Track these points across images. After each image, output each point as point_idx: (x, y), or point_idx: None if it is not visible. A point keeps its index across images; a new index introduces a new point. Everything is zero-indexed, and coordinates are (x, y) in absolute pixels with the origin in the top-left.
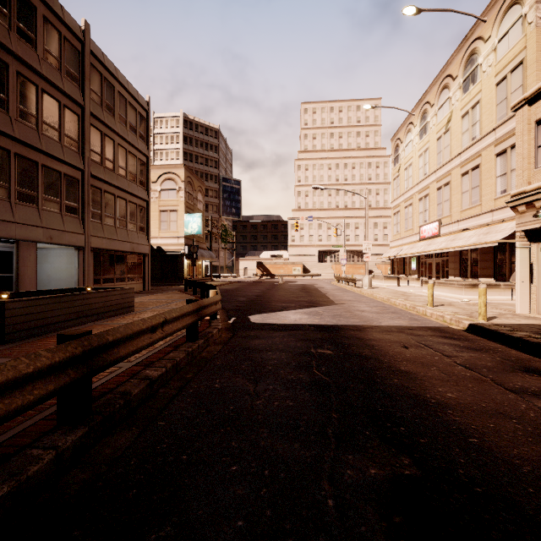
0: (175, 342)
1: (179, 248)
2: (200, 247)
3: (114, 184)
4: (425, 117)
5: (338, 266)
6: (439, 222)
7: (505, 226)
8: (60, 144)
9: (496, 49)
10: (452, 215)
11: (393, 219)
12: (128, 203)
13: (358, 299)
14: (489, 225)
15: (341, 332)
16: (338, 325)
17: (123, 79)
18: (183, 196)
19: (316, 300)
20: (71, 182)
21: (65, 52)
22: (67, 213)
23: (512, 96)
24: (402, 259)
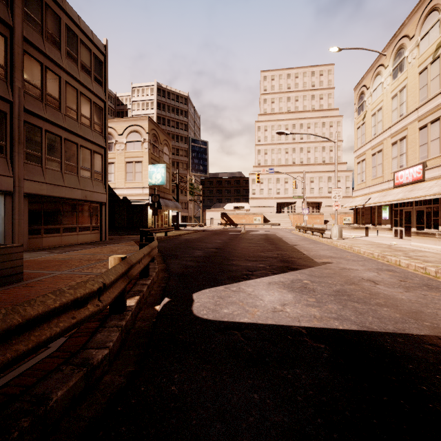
0: None
1: (144, 198)
2: (166, 198)
3: (59, 124)
4: (401, 53)
5: (295, 216)
6: (424, 165)
7: None
8: None
9: None
10: None
11: (357, 168)
12: (79, 147)
13: (341, 255)
14: None
15: (419, 385)
16: (372, 333)
17: (73, 13)
18: (148, 147)
19: (288, 256)
20: None
21: None
22: None
23: None
24: (369, 209)
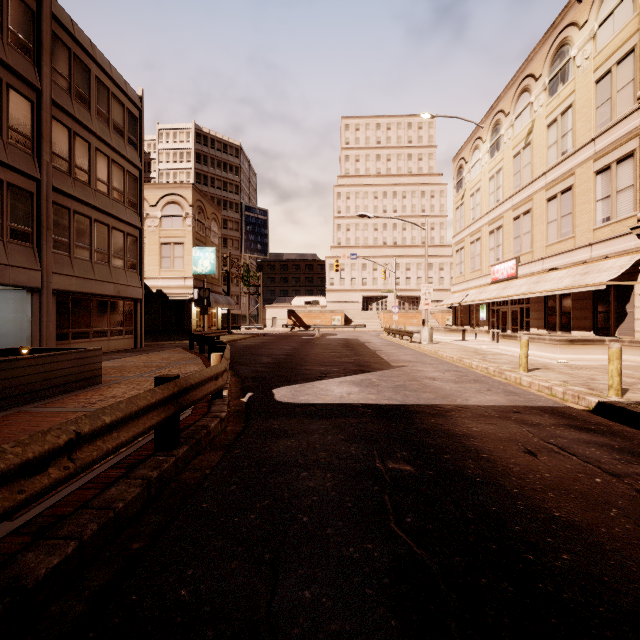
0: (134, 454)
1: (186, 292)
2: (215, 291)
3: (89, 203)
4: (498, 129)
5: (386, 315)
6: (517, 260)
7: (610, 264)
8: (1, 139)
9: (596, 36)
10: (534, 252)
11: (455, 257)
12: (111, 230)
13: (421, 359)
14: (586, 263)
15: (416, 420)
16: (406, 404)
17: (104, 61)
18: (192, 225)
19: (366, 361)
20: (20, 195)
21: (9, 9)
22: (12, 239)
23: (619, 95)
24: (468, 307)
